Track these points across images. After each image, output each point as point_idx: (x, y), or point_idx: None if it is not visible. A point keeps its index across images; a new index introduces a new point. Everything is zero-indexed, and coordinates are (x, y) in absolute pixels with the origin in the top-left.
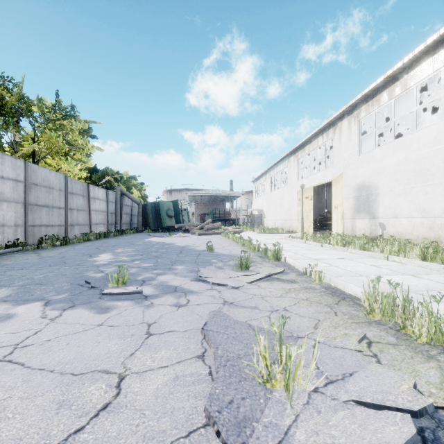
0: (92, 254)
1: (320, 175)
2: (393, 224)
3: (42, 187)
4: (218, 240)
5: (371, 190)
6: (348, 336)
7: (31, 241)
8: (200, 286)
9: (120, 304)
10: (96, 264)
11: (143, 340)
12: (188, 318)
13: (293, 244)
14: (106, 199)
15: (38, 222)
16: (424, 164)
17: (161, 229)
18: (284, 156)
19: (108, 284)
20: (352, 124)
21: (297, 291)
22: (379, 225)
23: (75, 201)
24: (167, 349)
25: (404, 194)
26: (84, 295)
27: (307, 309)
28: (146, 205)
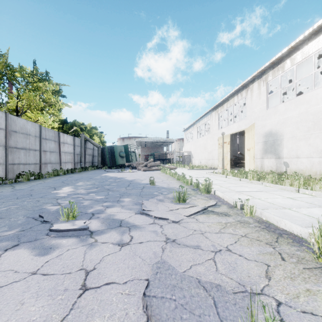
0: (57, 187)
1: (236, 125)
2: (295, 163)
3: (20, 134)
4: (158, 175)
5: (277, 136)
6: (313, 293)
7: (11, 176)
8: (144, 220)
9: (64, 243)
10: (57, 197)
11: (75, 300)
12: (130, 263)
13: (217, 178)
14: (73, 143)
15: (17, 161)
16: (321, 115)
17: (115, 167)
18: (208, 111)
19: (60, 217)
20: (261, 86)
21: (234, 225)
22: (283, 164)
23: (48, 145)
24: (101, 318)
25: (305, 139)
26: (34, 230)
27: (250, 249)
28: (104, 148)
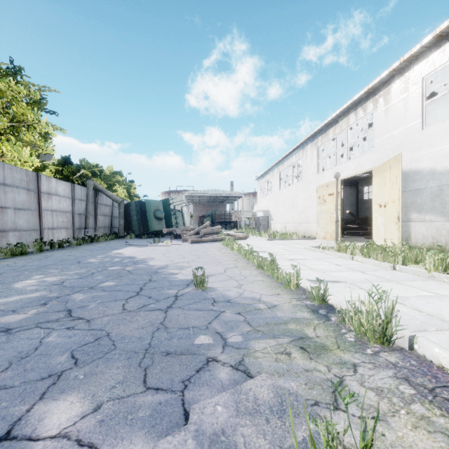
0: None
1: (352, 163)
2: None
3: None
4: (217, 252)
5: (448, 178)
6: None
7: None
8: None
9: None
10: None
11: None
12: None
13: (337, 262)
14: (71, 196)
15: None
16: None
17: (148, 234)
18: (298, 145)
19: None
20: (408, 86)
21: None
22: None
23: (10, 196)
24: None
25: None
26: None
27: None
28: (129, 205)
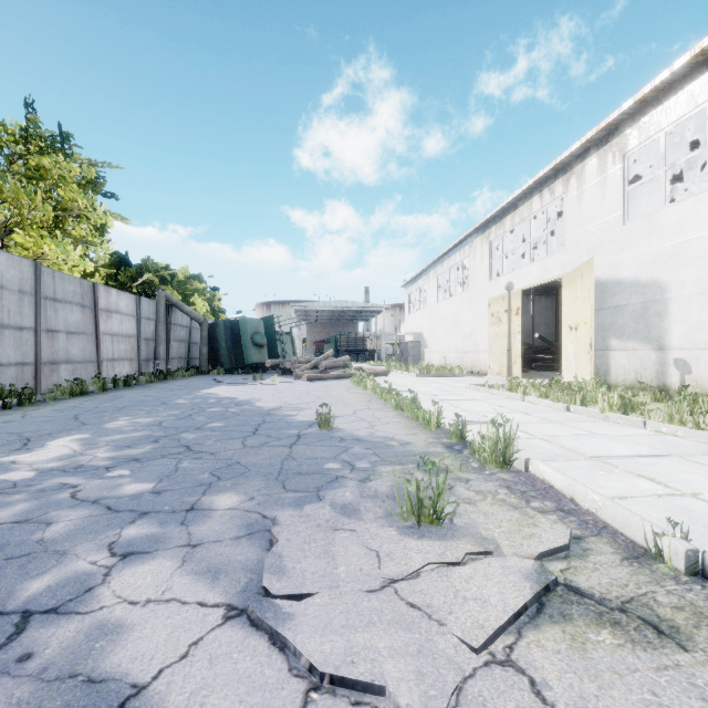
0: (38, 437)
1: (537, 267)
2: None
3: None
4: (344, 392)
5: (654, 292)
6: None
7: None
8: (249, 700)
9: None
10: None
11: None
12: None
13: (501, 403)
14: (136, 313)
15: None
16: None
17: (243, 369)
18: (464, 237)
19: None
20: (607, 164)
21: None
22: (673, 364)
23: (62, 315)
24: None
25: None
26: None
27: None
28: (216, 325)
